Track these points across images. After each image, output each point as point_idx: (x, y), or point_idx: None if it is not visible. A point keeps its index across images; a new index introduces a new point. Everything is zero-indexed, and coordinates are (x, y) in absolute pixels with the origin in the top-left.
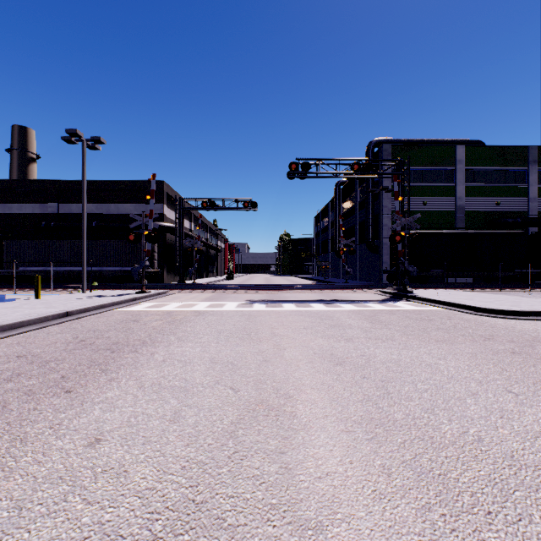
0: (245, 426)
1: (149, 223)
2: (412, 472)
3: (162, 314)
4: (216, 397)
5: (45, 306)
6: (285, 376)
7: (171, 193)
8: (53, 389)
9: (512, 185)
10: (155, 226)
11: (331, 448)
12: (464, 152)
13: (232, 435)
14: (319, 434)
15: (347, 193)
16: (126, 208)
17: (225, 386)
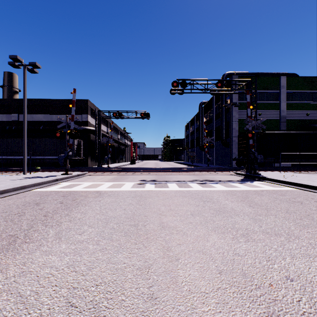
0: None
1: (71, 124)
2: None
3: (68, 194)
4: None
5: None
6: None
7: (93, 107)
8: None
9: None
10: (75, 127)
11: None
12: (285, 81)
13: None
14: None
15: (206, 110)
16: (63, 117)
17: None
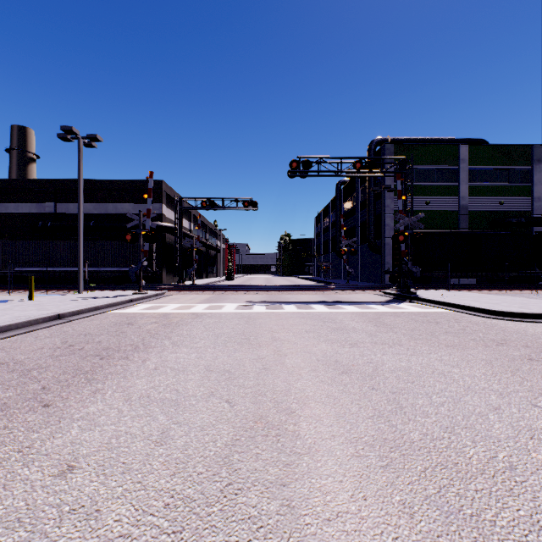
0: (241, 449)
1: (146, 223)
2: (439, 511)
3: (158, 316)
4: (210, 413)
5: (37, 308)
6: (286, 387)
7: (170, 192)
8: (30, 402)
9: (516, 184)
10: (152, 226)
11: (341, 478)
12: (467, 151)
13: (226, 461)
14: (326, 460)
15: (348, 193)
16: (124, 208)
17: (220, 399)
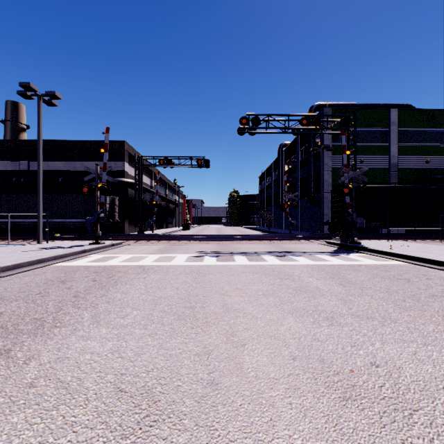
0: None
1: (102, 176)
2: None
3: (102, 270)
4: None
5: None
6: None
7: (132, 152)
8: None
9: (440, 145)
10: (108, 179)
11: None
12: (397, 115)
13: None
14: None
15: (288, 154)
16: (90, 165)
17: None
